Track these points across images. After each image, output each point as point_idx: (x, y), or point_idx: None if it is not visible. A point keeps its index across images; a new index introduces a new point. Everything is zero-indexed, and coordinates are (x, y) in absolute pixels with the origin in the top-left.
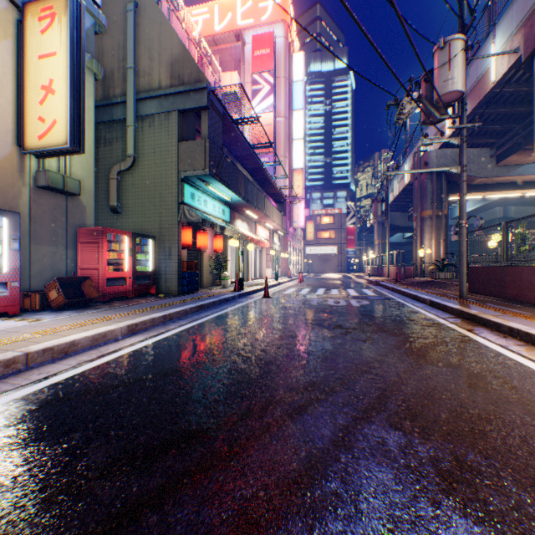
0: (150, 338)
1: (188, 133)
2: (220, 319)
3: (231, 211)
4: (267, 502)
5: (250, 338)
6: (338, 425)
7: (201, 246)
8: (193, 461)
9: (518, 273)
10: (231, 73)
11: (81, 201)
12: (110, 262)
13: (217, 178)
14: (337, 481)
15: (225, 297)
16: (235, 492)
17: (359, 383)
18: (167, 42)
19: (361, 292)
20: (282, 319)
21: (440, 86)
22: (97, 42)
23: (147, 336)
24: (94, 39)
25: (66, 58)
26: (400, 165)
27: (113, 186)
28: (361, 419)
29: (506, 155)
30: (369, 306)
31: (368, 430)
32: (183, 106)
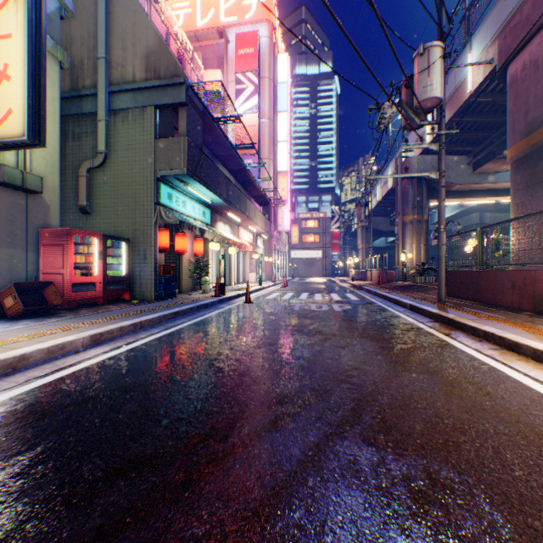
0: (116, 348)
1: (165, 130)
2: (196, 327)
3: (213, 214)
4: (220, 542)
5: (225, 346)
6: (308, 442)
7: (180, 249)
8: (141, 495)
9: (493, 277)
10: (213, 71)
11: (44, 199)
12: (78, 265)
13: (196, 178)
14: (302, 511)
15: (204, 302)
16: (185, 531)
17: (334, 393)
18: (142, 32)
19: (344, 296)
20: (261, 326)
21: (419, 92)
22: (64, 28)
23: (113, 347)
24: (60, 24)
25: (23, 42)
26: (383, 170)
27: (82, 184)
28: (334, 434)
29: (482, 163)
30: (351, 311)
31: (340, 447)
32: (159, 101)
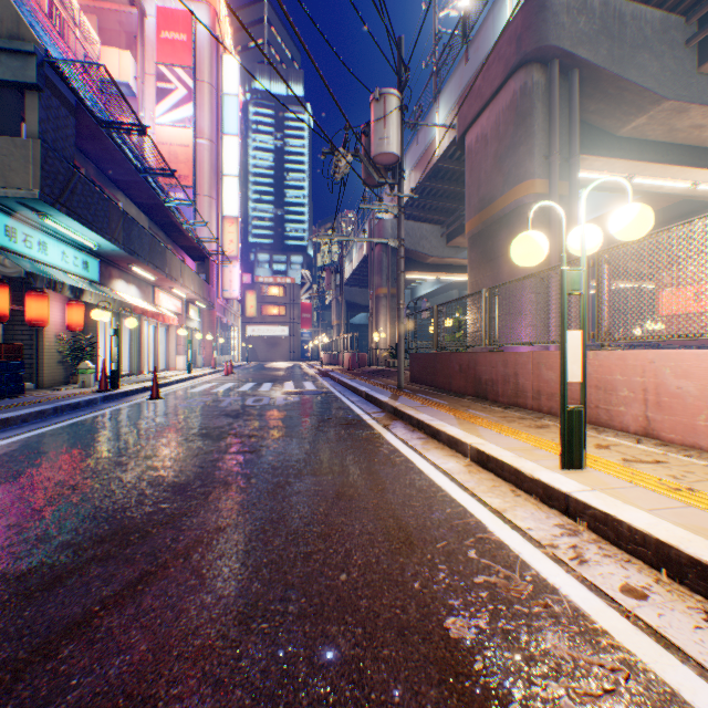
0: None
1: (2, 122)
2: (35, 441)
3: (105, 266)
4: None
5: (67, 467)
6: (106, 592)
7: (35, 318)
8: None
9: (446, 360)
10: (119, 52)
11: None
12: None
13: (63, 208)
14: (20, 699)
15: (70, 402)
16: None
17: (196, 516)
18: None
19: (301, 385)
20: (153, 432)
21: (376, 143)
22: None
23: None
24: None
25: None
26: (360, 231)
27: None
28: (155, 573)
29: (454, 236)
30: (297, 403)
31: (151, 590)
32: None
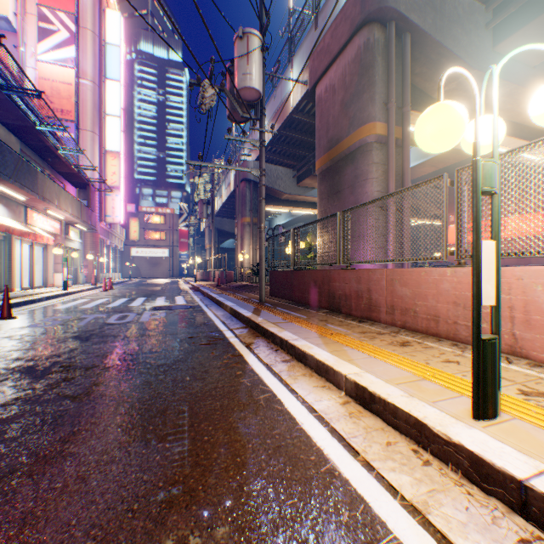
0: None
1: None
2: None
3: None
4: None
5: None
6: None
7: None
8: None
9: (302, 277)
10: None
11: None
12: None
13: None
14: None
15: None
16: None
17: None
18: None
19: (172, 300)
20: None
21: (240, 78)
22: None
23: None
24: None
25: None
26: (228, 172)
27: None
28: None
29: (304, 178)
30: (161, 320)
31: None
32: None
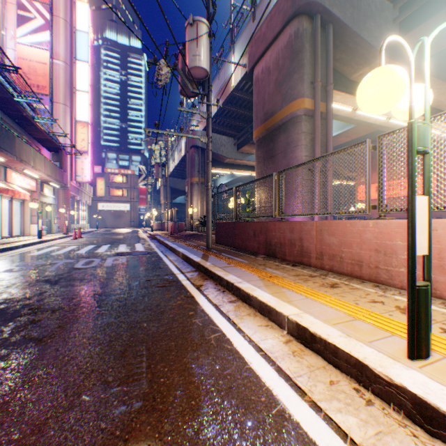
0: None
1: None
2: None
3: None
4: None
5: None
6: None
7: None
8: None
9: (243, 228)
10: None
11: None
12: None
13: None
14: None
15: None
16: None
17: None
18: None
19: (132, 247)
20: None
21: (191, 59)
22: None
23: None
24: None
25: None
26: (180, 140)
27: None
28: None
29: (243, 145)
30: (123, 265)
31: None
32: None
